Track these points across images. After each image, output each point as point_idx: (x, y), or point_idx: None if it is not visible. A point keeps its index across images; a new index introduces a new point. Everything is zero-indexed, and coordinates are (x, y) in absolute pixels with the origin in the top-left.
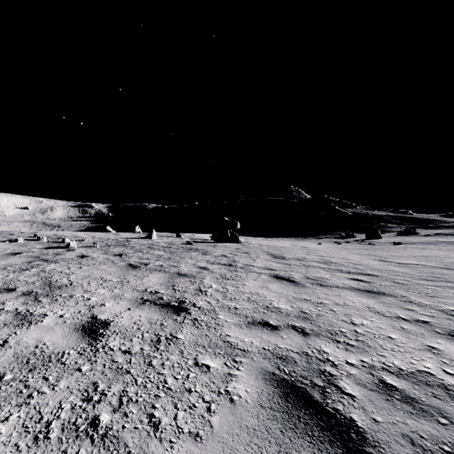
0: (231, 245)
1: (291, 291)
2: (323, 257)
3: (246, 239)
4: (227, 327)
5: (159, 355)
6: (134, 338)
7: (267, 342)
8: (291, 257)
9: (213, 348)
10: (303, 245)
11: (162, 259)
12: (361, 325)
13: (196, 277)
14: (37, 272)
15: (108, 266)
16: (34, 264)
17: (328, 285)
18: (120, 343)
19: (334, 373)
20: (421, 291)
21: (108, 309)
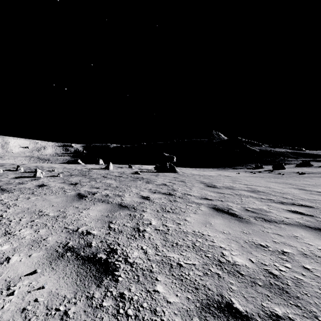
0: (170, 175)
1: (238, 231)
2: (249, 186)
3: (180, 169)
4: None
5: None
6: None
7: None
8: (221, 185)
9: None
10: (226, 174)
11: (109, 188)
12: None
13: (136, 209)
14: None
15: (56, 196)
16: None
17: (273, 220)
18: None
19: None
20: None
21: (6, 270)
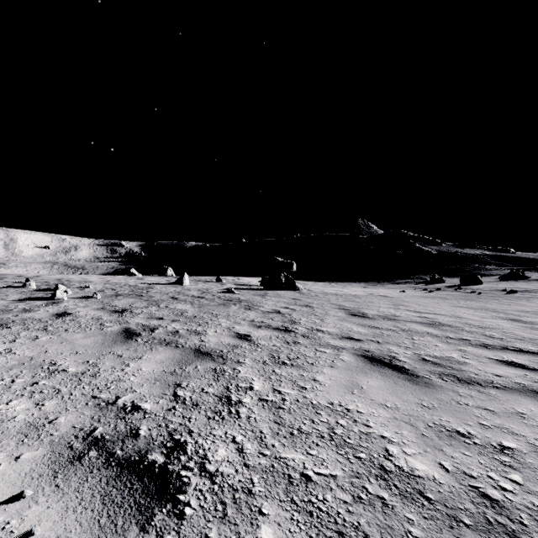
0: (286, 294)
1: (412, 402)
2: (423, 314)
3: (304, 284)
4: None
5: None
6: None
7: None
8: (374, 313)
9: None
10: (381, 293)
11: (181, 320)
12: None
13: (226, 358)
14: None
15: (86, 334)
16: None
17: (474, 380)
18: None
19: None
20: None
21: None
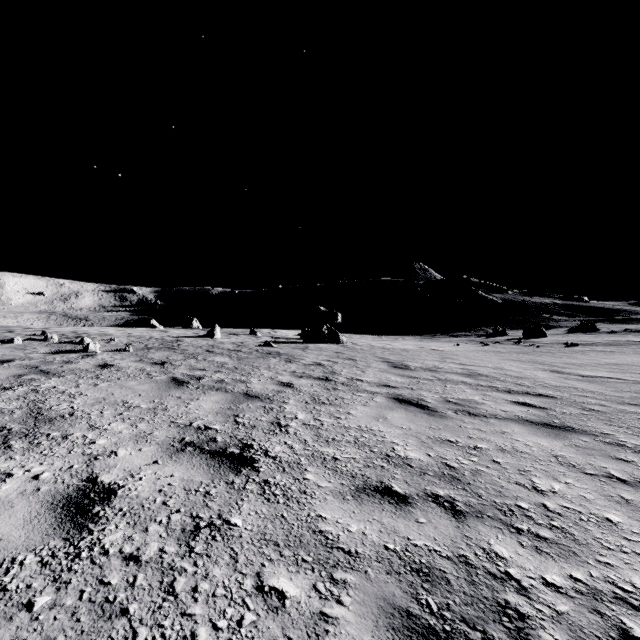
0: (329, 348)
1: (423, 426)
2: (466, 366)
3: (350, 338)
4: (320, 499)
5: (192, 567)
6: (152, 525)
7: (391, 534)
8: (417, 365)
9: (293, 548)
10: (433, 346)
11: (224, 371)
12: (551, 493)
13: (273, 399)
14: (24, 393)
15: (139, 382)
16: (25, 380)
17: (482, 414)
18: (125, 537)
19: (526, 611)
20: (632, 425)
21: (120, 462)
